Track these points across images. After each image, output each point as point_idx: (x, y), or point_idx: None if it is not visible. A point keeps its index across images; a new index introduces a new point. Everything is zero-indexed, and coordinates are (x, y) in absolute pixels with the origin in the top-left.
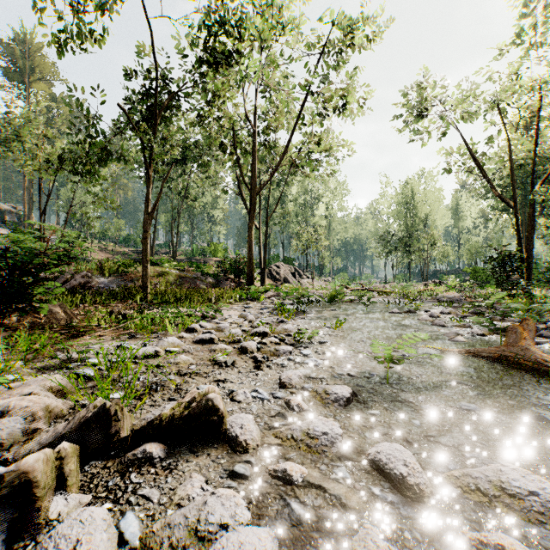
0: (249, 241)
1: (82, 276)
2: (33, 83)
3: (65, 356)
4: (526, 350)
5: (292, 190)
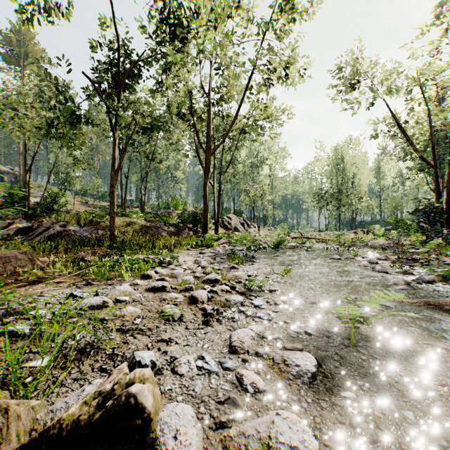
0: (204, 196)
1: (59, 225)
2: (27, 66)
3: (13, 306)
4: None
5: (241, 154)
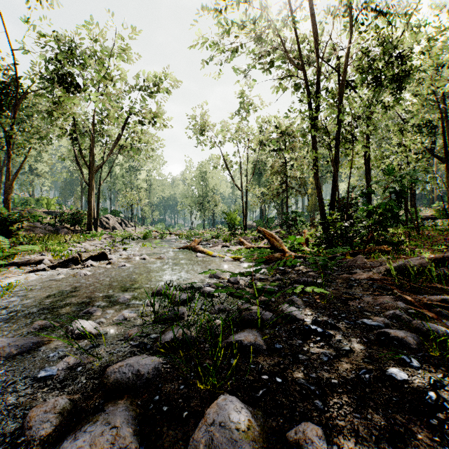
0: (89, 202)
1: None
2: None
3: (18, 258)
4: (192, 244)
5: (119, 157)
